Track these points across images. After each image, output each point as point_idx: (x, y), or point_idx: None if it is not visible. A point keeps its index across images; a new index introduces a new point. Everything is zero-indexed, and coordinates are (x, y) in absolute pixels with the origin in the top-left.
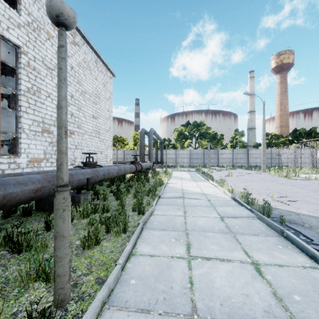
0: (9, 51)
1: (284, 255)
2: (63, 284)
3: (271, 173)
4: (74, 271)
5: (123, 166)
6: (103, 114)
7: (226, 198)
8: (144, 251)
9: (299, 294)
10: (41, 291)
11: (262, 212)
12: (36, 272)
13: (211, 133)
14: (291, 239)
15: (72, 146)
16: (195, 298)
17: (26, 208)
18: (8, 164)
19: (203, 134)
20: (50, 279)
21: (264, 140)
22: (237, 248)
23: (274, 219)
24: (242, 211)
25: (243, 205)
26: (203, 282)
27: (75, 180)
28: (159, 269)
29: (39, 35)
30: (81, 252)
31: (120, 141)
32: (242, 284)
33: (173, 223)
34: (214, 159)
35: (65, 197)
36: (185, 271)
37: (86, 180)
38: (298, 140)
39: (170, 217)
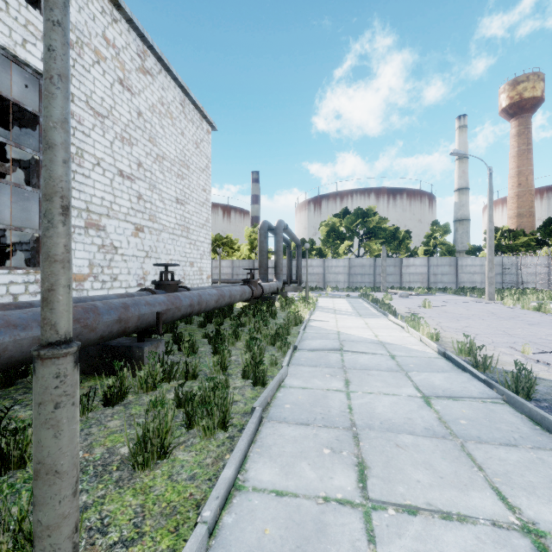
0: (29, 85)
1: None
2: None
3: (507, 303)
4: (103, 530)
5: (229, 289)
6: (195, 196)
7: (426, 352)
8: (263, 481)
9: None
10: None
11: (514, 388)
12: (14, 536)
13: (388, 228)
14: None
15: (140, 253)
16: None
17: None
18: (25, 284)
19: (373, 231)
20: None
21: (492, 241)
22: (477, 482)
23: (543, 405)
24: (467, 383)
25: (468, 370)
26: None
27: (132, 316)
28: (296, 535)
29: (81, 55)
30: (129, 476)
31: (227, 245)
32: None
33: (324, 408)
34: (394, 275)
35: (61, 373)
36: (360, 547)
37: (156, 315)
38: None
39: (317, 392)
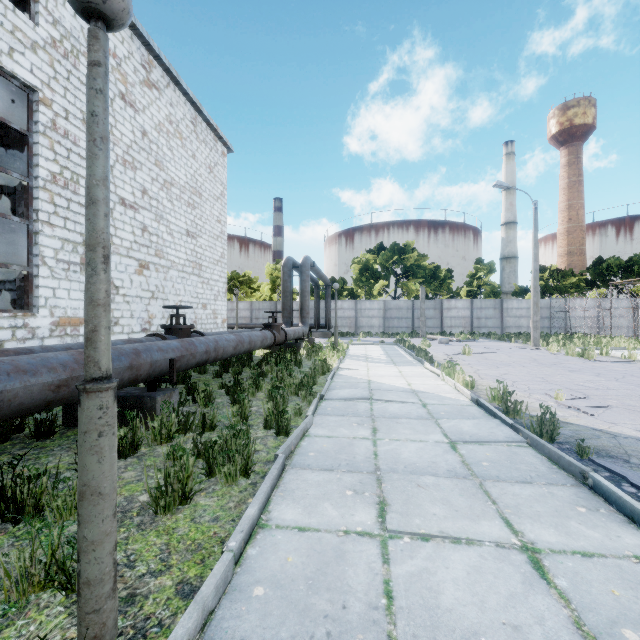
0: (15, 99)
1: (592, 531)
2: (99, 601)
3: (551, 349)
4: (130, 564)
5: (248, 334)
6: (208, 228)
7: (459, 400)
8: (286, 519)
9: (634, 626)
10: (53, 614)
11: (539, 432)
12: (46, 568)
13: (428, 266)
14: (605, 493)
15: (145, 294)
16: (397, 635)
17: (42, 422)
18: (12, 329)
19: (411, 270)
20: (75, 585)
21: (537, 281)
22: (488, 514)
23: (565, 447)
24: (495, 428)
25: (498, 416)
26: (414, 593)
27: (144, 363)
28: (317, 561)
29: (76, 65)
30: (151, 520)
31: (244, 284)
32: (503, 600)
33: (349, 455)
34: (434, 319)
35: (104, 405)
36: (375, 567)
37: (169, 362)
38: (606, 280)
39: (343, 440)
